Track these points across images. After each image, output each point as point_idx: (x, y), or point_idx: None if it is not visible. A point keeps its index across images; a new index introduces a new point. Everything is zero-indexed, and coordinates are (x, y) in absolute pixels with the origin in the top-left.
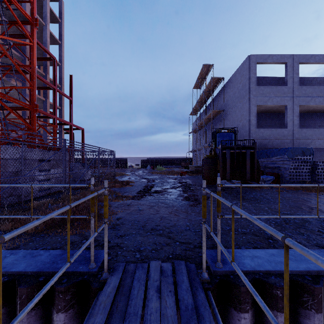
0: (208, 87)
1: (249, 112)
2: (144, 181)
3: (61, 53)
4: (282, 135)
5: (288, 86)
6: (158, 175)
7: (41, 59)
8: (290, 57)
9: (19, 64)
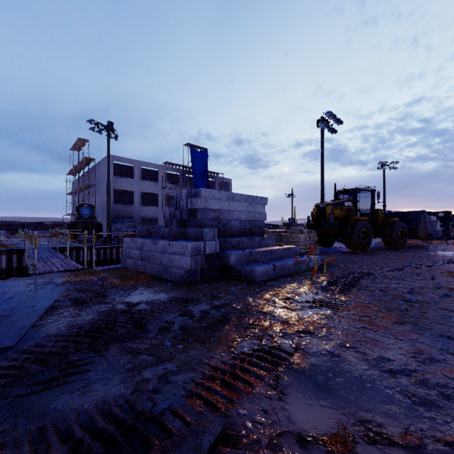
0: (83, 161)
1: None
2: (14, 241)
3: None
4: (131, 209)
5: (135, 179)
6: None
7: None
8: (136, 162)
9: None
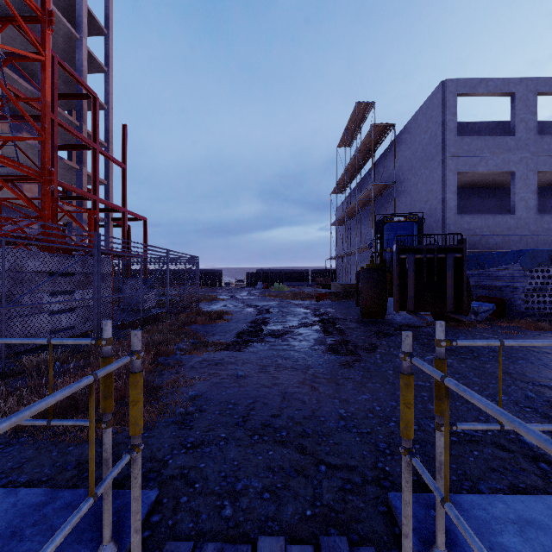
0: (366, 142)
1: (443, 184)
2: (250, 313)
3: (107, 88)
4: (505, 227)
5: (516, 136)
6: (276, 300)
7: (72, 97)
8: (521, 83)
9: (30, 103)
